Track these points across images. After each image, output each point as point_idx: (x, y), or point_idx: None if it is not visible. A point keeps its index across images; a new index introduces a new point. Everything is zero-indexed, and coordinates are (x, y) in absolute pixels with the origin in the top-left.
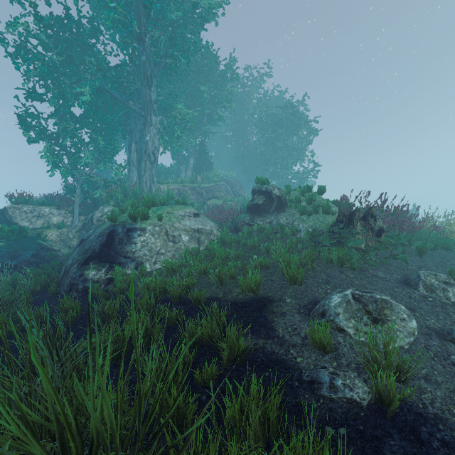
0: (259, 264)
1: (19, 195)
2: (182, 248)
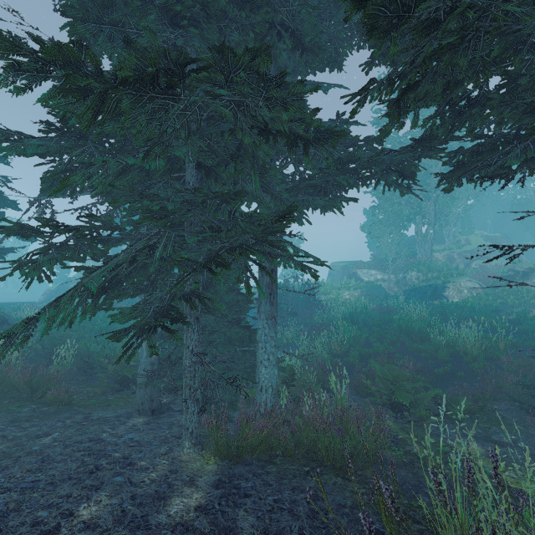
0: (501, 302)
1: (362, 265)
2: (465, 295)
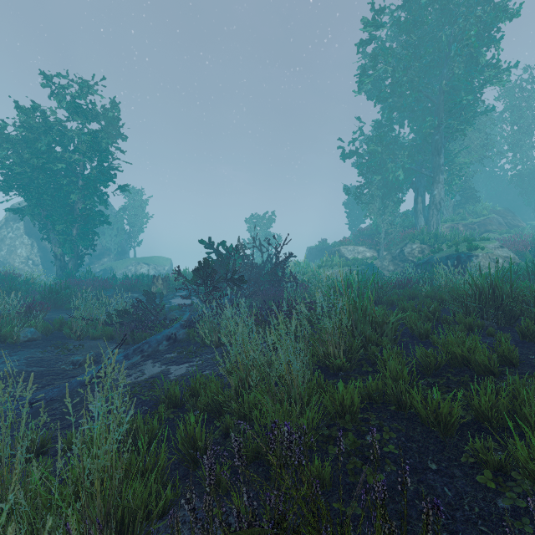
0: None
1: (347, 240)
2: (499, 266)
